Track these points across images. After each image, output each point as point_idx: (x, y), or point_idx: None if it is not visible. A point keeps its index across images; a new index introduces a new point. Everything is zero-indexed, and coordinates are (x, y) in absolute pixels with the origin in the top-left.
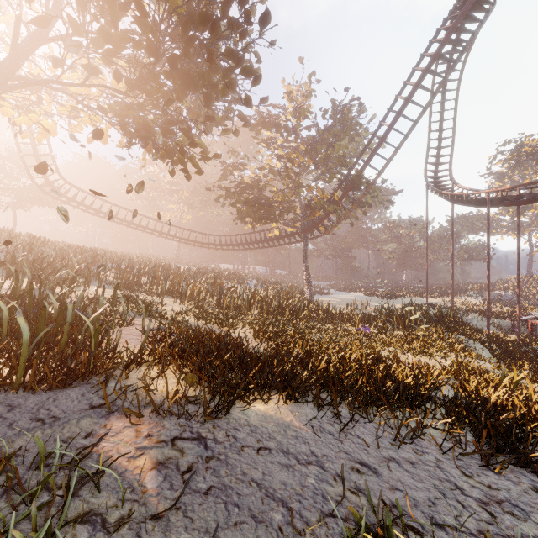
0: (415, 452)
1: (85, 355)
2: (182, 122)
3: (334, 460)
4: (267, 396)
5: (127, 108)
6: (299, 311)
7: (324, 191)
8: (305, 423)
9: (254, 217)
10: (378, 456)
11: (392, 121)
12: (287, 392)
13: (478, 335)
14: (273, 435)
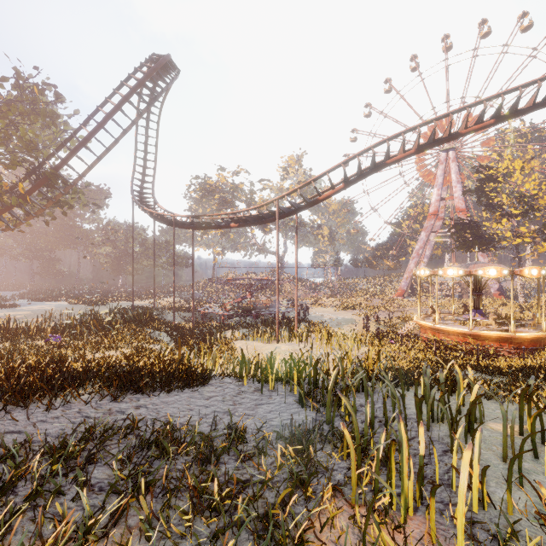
0: (64, 411)
1: None
2: None
3: None
4: None
5: None
6: None
7: (2, 178)
8: None
9: None
10: (27, 423)
11: (93, 129)
12: None
13: (163, 326)
14: None
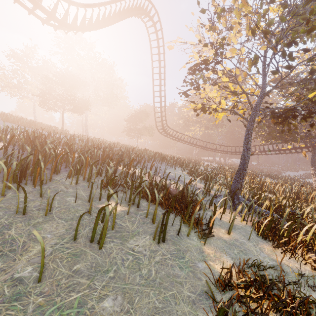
0: None
1: None
2: None
3: None
4: None
5: (288, 109)
6: None
7: None
8: None
9: (277, 139)
10: None
11: None
12: None
13: None
14: None
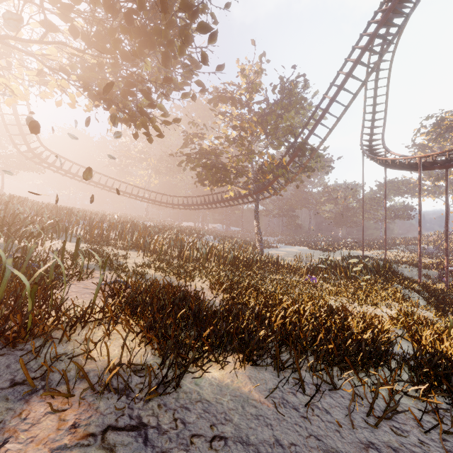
0: (394, 431)
1: (18, 317)
2: (142, 83)
3: (304, 451)
4: (223, 360)
5: (89, 70)
6: (252, 263)
7: (274, 156)
8: (265, 393)
9: (212, 180)
10: (354, 440)
11: (334, 94)
12: (244, 356)
13: (414, 285)
14: (230, 415)
